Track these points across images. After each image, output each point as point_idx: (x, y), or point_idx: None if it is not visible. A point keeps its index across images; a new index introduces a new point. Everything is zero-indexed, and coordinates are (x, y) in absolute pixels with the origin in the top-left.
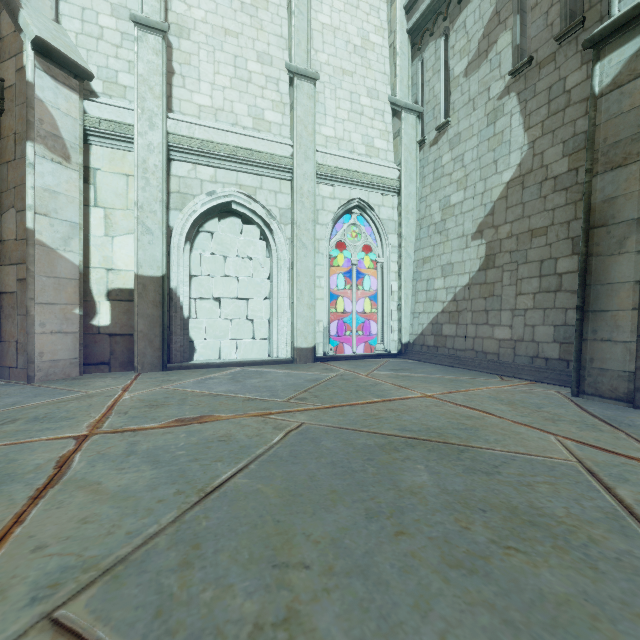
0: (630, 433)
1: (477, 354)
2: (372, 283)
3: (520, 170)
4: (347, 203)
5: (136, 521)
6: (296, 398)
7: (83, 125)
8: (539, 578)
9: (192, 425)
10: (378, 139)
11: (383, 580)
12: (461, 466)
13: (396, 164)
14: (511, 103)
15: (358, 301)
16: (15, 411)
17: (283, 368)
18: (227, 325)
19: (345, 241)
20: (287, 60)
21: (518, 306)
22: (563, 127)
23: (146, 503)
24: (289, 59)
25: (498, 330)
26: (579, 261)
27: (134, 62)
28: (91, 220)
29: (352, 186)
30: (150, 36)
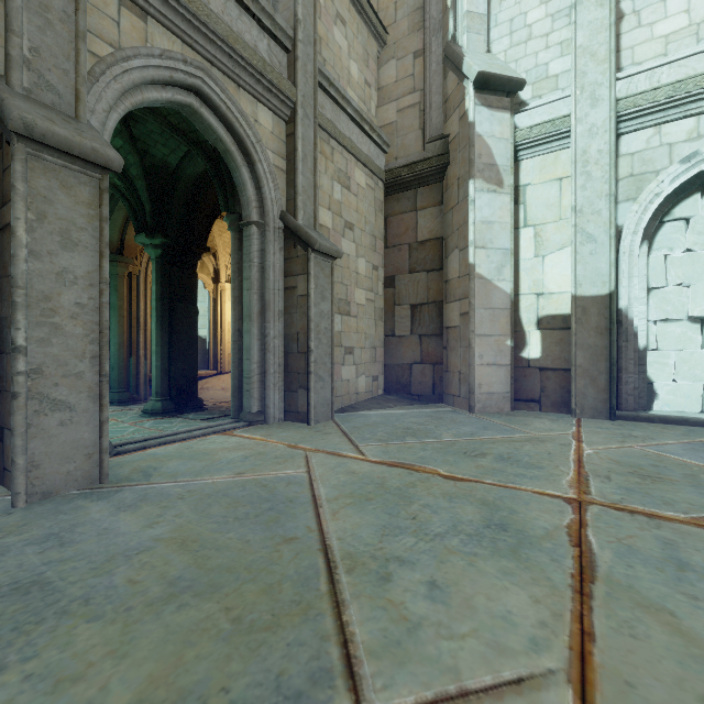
0: None
1: None
2: None
3: None
4: None
5: None
6: None
7: (513, 143)
8: None
9: None
10: None
11: None
12: None
13: None
14: None
15: None
16: (477, 443)
17: None
18: None
19: None
20: None
21: None
22: None
23: None
24: None
25: None
26: None
27: (570, 36)
28: (520, 243)
29: None
30: None
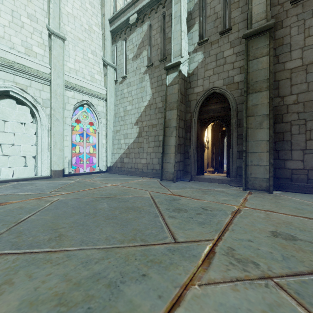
0: (168, 188)
1: (136, 169)
2: (94, 139)
3: (149, 102)
4: (81, 101)
5: None
6: (55, 191)
7: None
8: (127, 216)
9: None
10: (97, 74)
11: (88, 225)
12: (118, 201)
13: (105, 88)
14: (147, 77)
15: (87, 147)
16: None
17: (45, 180)
18: (6, 159)
19: (80, 119)
20: (47, 23)
21: (148, 151)
22: (161, 91)
23: None
24: (48, 23)
25: (142, 160)
26: (162, 137)
27: None
28: None
29: (84, 94)
30: None
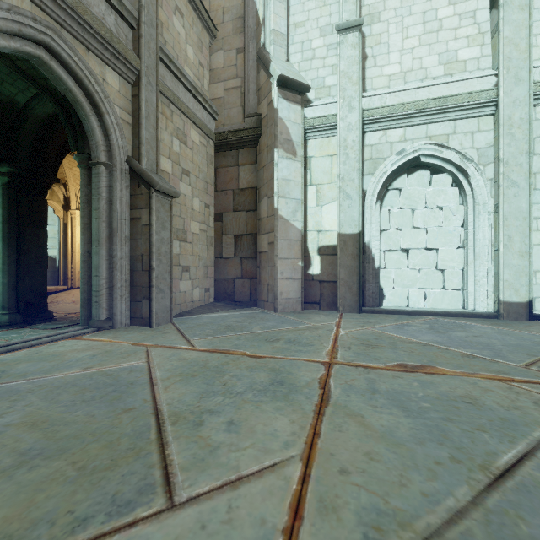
0: None
1: None
2: None
3: None
4: None
5: (423, 480)
6: (538, 365)
7: (303, 127)
8: None
9: (418, 374)
10: None
11: None
12: None
13: None
14: None
15: None
16: (275, 332)
17: (487, 323)
18: (414, 275)
19: None
20: None
21: None
22: None
23: (422, 459)
24: None
25: None
26: None
27: (337, 63)
28: (308, 196)
29: None
30: (349, 35)
